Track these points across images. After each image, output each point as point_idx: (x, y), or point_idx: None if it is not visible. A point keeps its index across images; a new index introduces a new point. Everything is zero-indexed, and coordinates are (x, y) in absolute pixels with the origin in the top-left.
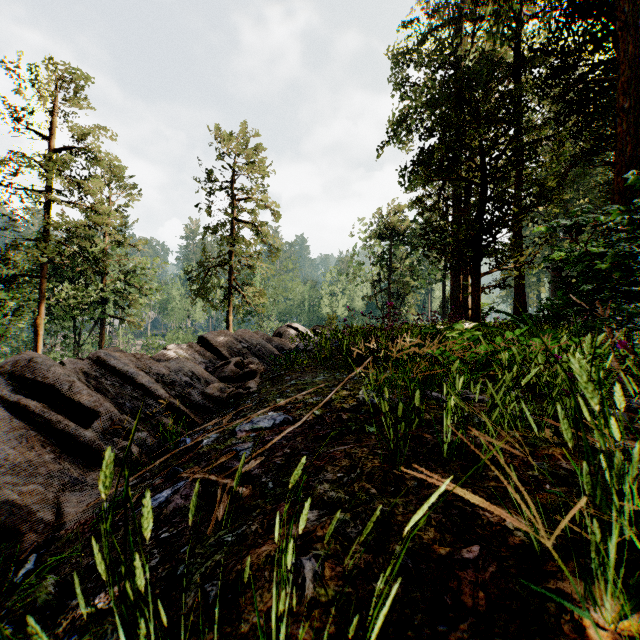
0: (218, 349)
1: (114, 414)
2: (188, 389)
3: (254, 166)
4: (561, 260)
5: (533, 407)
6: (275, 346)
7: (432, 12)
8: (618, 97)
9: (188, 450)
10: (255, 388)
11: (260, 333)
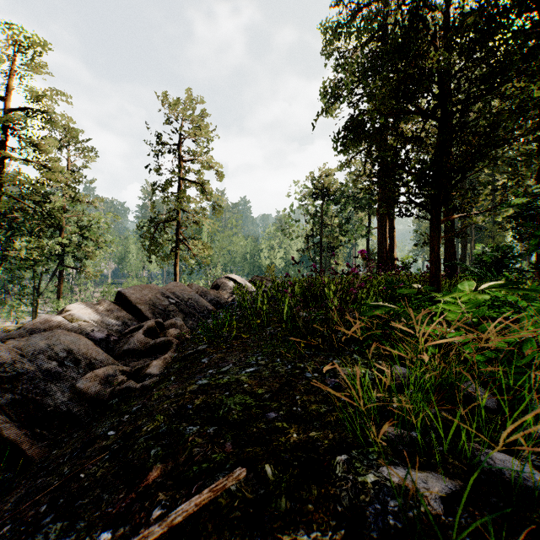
0: (137, 307)
1: None
2: (46, 384)
3: (199, 130)
4: (529, 205)
5: None
6: (210, 300)
7: None
8: None
9: None
10: (156, 377)
11: (195, 286)
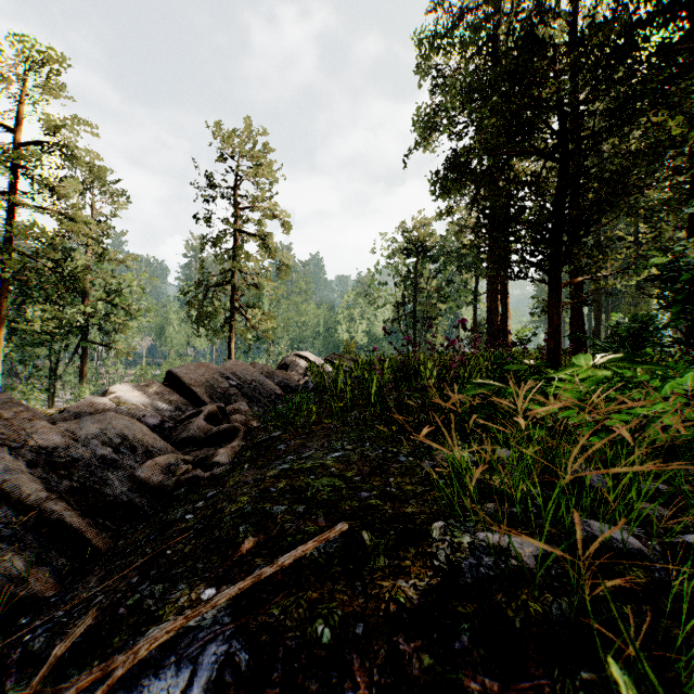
0: (192, 390)
1: None
2: (103, 472)
3: (260, 169)
4: (669, 266)
5: None
6: (278, 382)
7: None
8: None
9: None
10: (225, 466)
11: (258, 365)
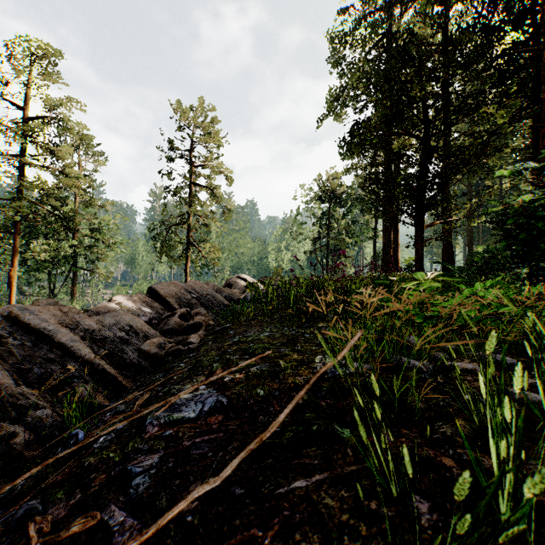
0: (166, 300)
1: (5, 387)
2: (122, 346)
3: (209, 136)
4: (501, 213)
5: (544, 381)
6: (225, 296)
7: (366, 0)
8: (543, 65)
9: (77, 452)
10: (196, 343)
11: (211, 284)
